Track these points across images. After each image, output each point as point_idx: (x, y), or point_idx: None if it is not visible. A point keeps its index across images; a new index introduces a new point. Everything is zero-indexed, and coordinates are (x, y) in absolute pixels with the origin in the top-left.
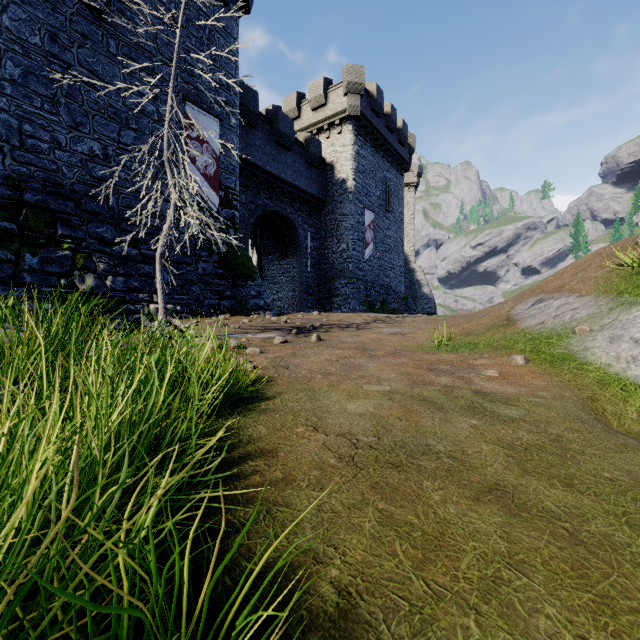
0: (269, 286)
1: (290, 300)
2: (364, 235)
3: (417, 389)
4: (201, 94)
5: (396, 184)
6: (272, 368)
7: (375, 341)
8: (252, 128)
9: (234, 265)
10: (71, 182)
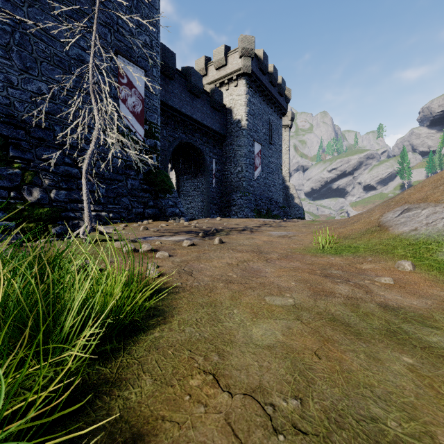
0: (184, 198)
1: (200, 208)
2: (254, 161)
3: (321, 302)
4: (130, 50)
5: (277, 124)
6: (176, 274)
7: (268, 243)
8: (171, 80)
9: (156, 182)
10: (22, 114)
